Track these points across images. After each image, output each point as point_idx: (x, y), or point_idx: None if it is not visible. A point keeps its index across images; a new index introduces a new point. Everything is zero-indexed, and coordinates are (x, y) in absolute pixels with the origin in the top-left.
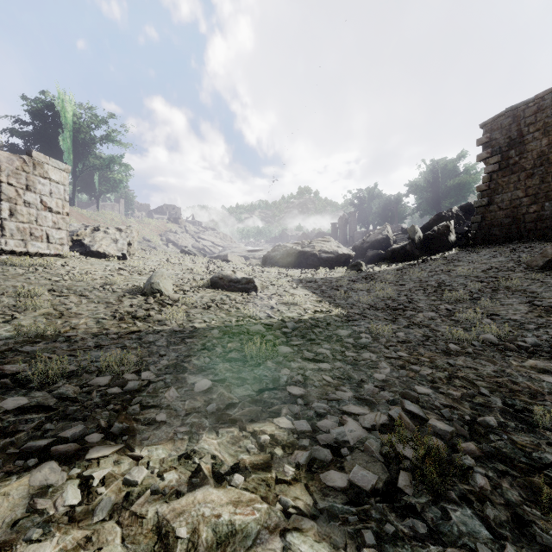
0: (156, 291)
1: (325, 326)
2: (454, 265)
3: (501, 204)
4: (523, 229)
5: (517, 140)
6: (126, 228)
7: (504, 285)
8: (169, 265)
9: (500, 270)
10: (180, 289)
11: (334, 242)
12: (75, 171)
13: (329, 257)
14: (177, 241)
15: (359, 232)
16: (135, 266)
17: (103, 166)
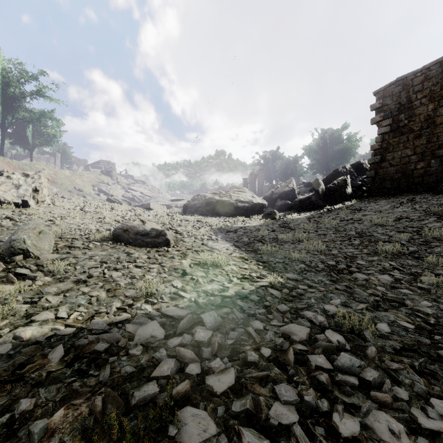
0: (19, 251)
1: (264, 313)
2: (361, 214)
3: (392, 161)
4: (411, 183)
5: (407, 105)
6: (34, 173)
7: (430, 236)
8: (81, 213)
9: (412, 219)
10: (67, 245)
11: (248, 193)
12: (3, 122)
13: (245, 206)
14: (108, 191)
15: (266, 185)
16: (33, 214)
17: (33, 119)
